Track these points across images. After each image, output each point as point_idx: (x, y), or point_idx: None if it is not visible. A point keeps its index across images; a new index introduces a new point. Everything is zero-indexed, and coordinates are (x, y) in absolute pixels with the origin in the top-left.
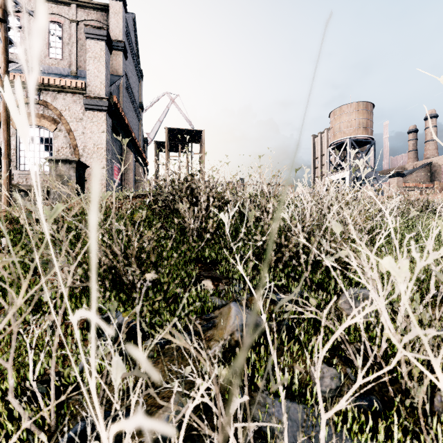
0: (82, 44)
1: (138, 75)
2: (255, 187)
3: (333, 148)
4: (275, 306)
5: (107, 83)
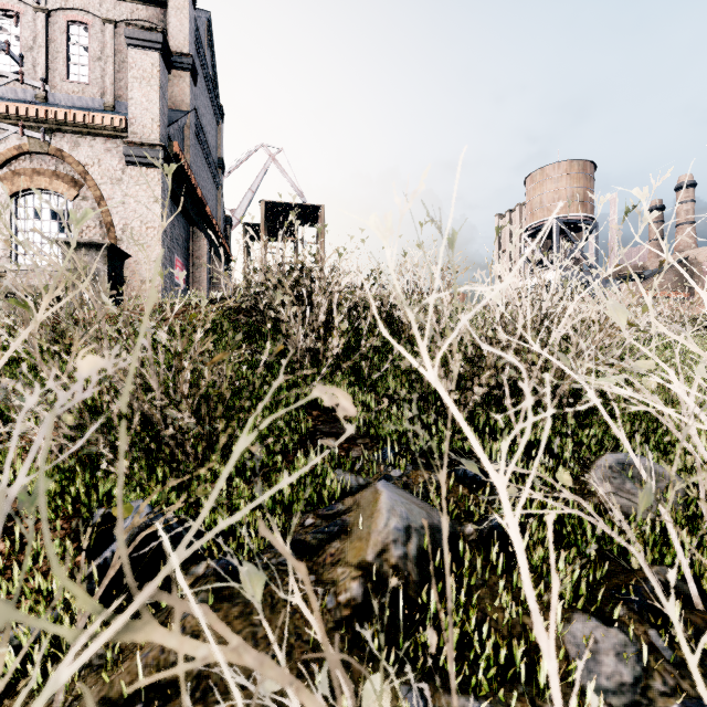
0: (122, 59)
1: (215, 113)
2: (411, 280)
3: (530, 235)
4: (465, 488)
5: (163, 121)
